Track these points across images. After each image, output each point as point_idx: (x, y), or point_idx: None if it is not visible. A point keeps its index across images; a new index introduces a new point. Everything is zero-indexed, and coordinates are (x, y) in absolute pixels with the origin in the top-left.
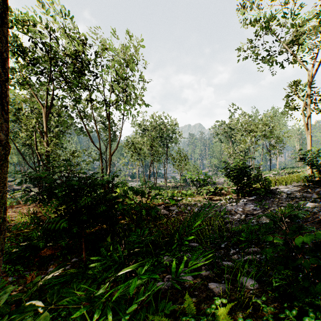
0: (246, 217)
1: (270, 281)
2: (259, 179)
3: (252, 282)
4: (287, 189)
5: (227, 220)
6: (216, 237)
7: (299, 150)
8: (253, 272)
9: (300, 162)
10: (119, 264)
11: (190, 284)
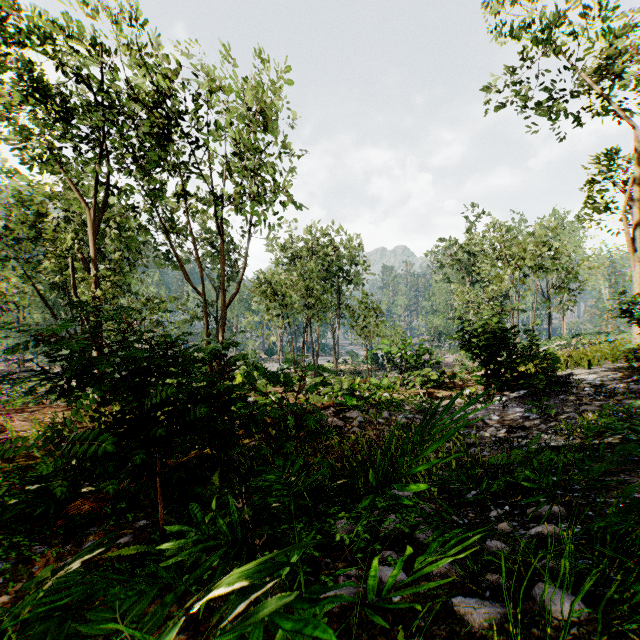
0: (510, 434)
1: (635, 607)
2: (532, 354)
3: (570, 600)
4: (593, 376)
5: (470, 440)
6: (465, 480)
7: (619, 293)
8: (588, 582)
9: (610, 322)
10: (228, 546)
11: (404, 596)
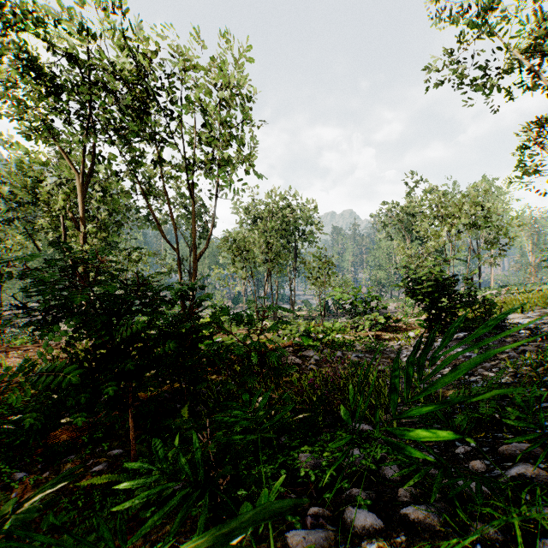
0: None
1: None
2: (470, 300)
3: None
4: (526, 320)
5: None
6: (442, 418)
7: None
8: None
9: (533, 275)
10: (188, 489)
11: (380, 545)
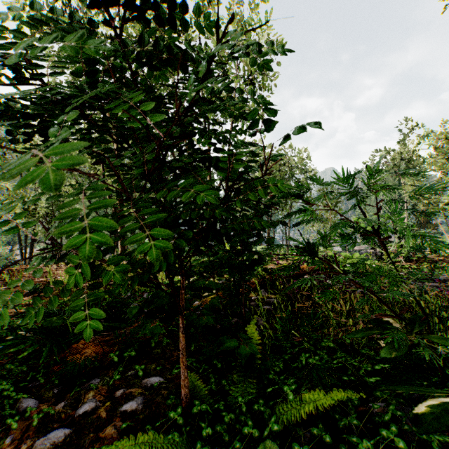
0: None
1: None
2: None
3: None
4: None
5: None
6: None
7: None
8: None
9: None
10: None
11: None
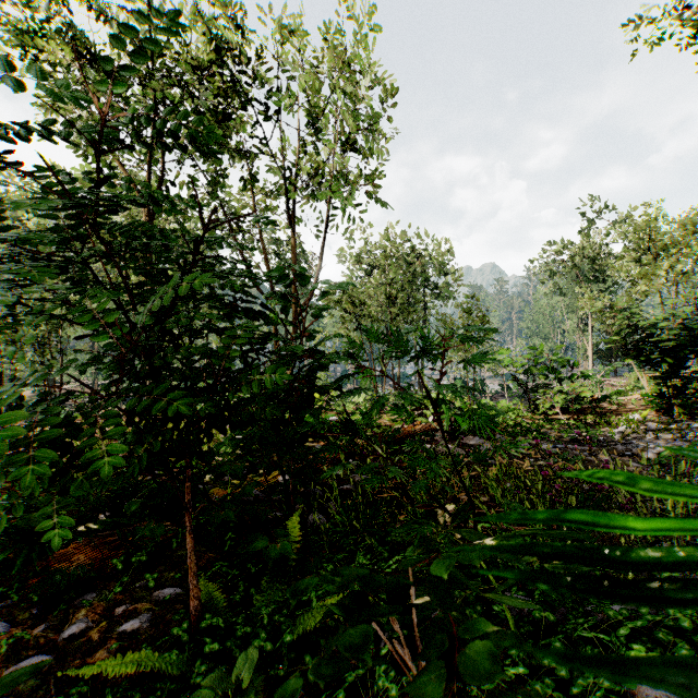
0: None
1: None
2: None
3: None
4: None
5: None
6: None
7: None
8: None
9: None
10: None
11: None
